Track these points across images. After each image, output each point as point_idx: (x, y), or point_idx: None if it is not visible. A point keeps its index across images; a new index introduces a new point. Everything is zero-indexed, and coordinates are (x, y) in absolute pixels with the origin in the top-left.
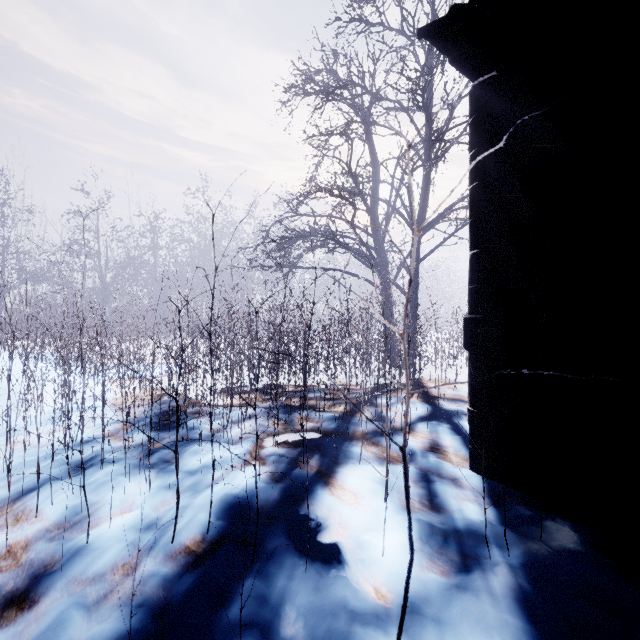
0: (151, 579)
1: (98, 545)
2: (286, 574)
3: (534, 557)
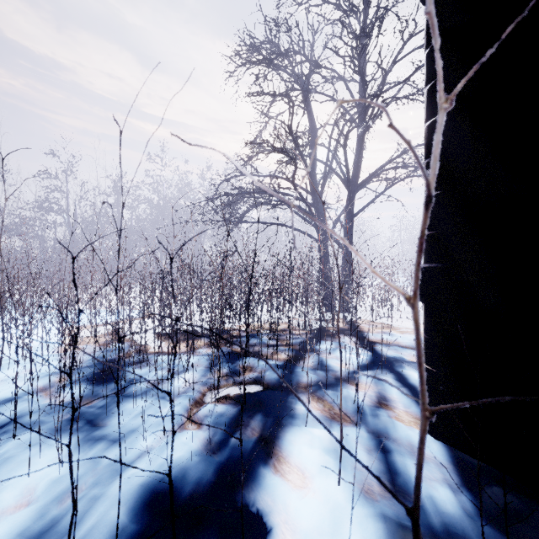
0: None
1: None
2: None
3: None
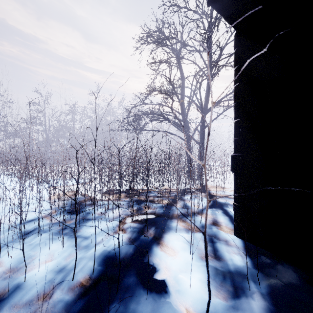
0: (58, 304)
1: (31, 282)
2: (135, 300)
3: (274, 289)
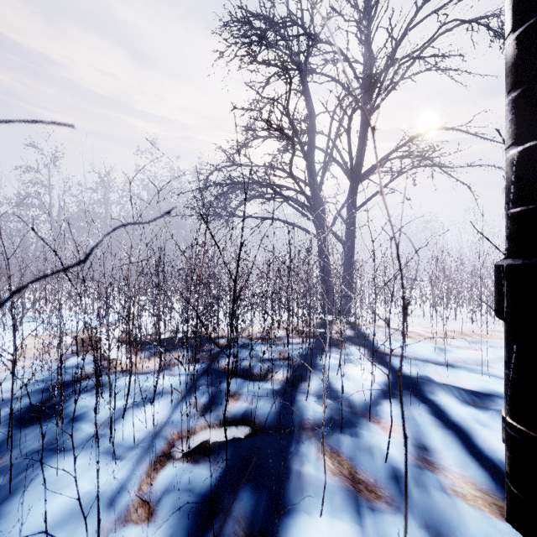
0: None
1: None
2: None
3: None
